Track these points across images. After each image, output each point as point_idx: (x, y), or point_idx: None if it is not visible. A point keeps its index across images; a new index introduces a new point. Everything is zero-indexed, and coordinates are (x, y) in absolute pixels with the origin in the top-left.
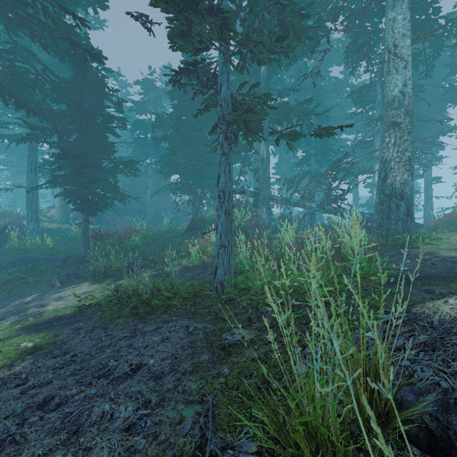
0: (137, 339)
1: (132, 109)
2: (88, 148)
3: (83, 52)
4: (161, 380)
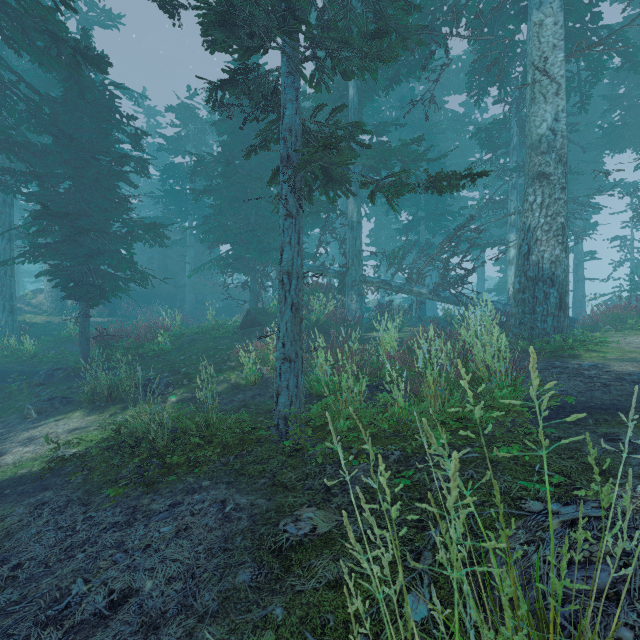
0: (134, 530)
1: (162, 148)
2: (86, 203)
3: (73, 53)
4: (157, 634)
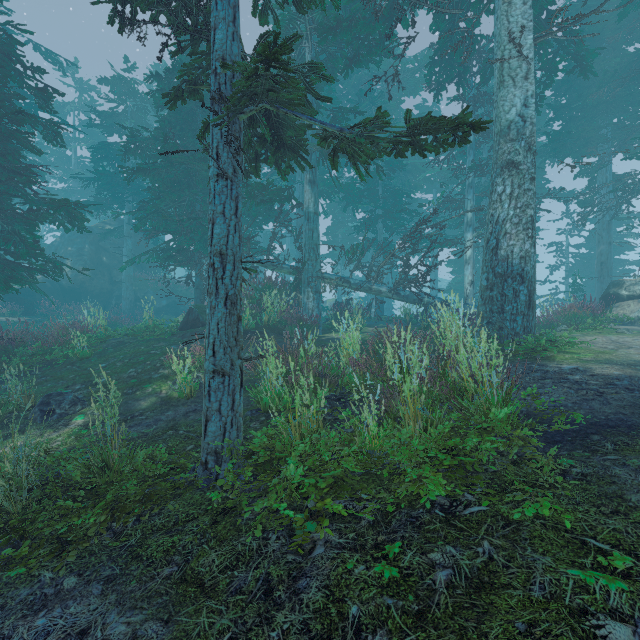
0: None
1: (93, 123)
2: None
3: None
4: None
